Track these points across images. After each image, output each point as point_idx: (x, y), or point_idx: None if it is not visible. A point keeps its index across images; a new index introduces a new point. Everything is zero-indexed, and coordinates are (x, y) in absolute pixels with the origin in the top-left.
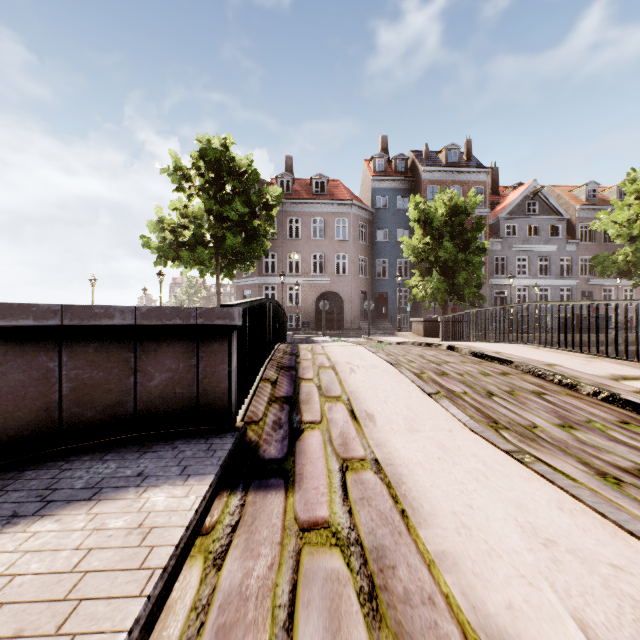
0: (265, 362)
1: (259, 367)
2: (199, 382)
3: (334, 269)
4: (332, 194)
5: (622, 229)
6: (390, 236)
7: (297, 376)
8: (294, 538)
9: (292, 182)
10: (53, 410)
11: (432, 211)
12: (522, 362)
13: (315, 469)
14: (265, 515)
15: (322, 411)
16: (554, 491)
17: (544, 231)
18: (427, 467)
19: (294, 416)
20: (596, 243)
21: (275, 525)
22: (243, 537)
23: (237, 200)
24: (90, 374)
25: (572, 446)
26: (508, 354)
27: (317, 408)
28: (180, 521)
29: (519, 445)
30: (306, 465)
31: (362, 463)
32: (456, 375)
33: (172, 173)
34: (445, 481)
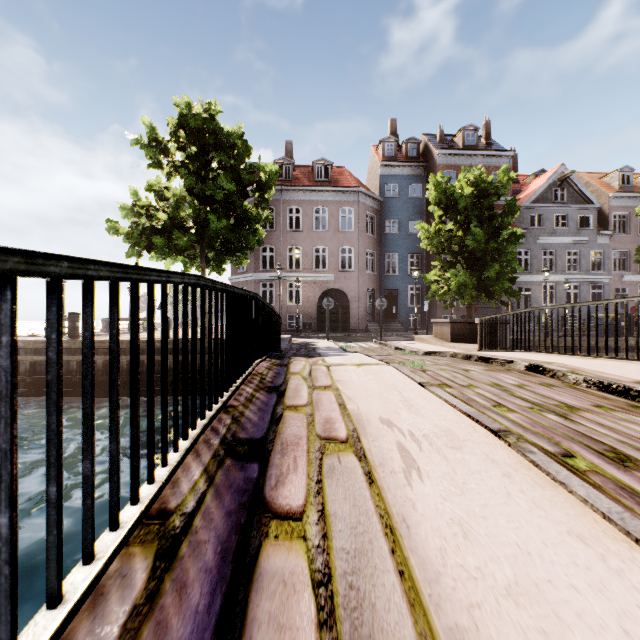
0: (199, 424)
1: (150, 467)
2: None
3: (339, 264)
4: (336, 181)
5: None
6: (400, 228)
7: (259, 494)
8: None
9: (292, 168)
10: None
11: (457, 191)
12: None
13: None
14: None
15: None
16: None
17: (573, 221)
18: None
19: None
20: (631, 235)
21: None
22: None
23: (222, 175)
24: None
25: None
26: None
27: None
28: None
29: None
30: None
31: None
32: None
33: (146, 145)
34: None
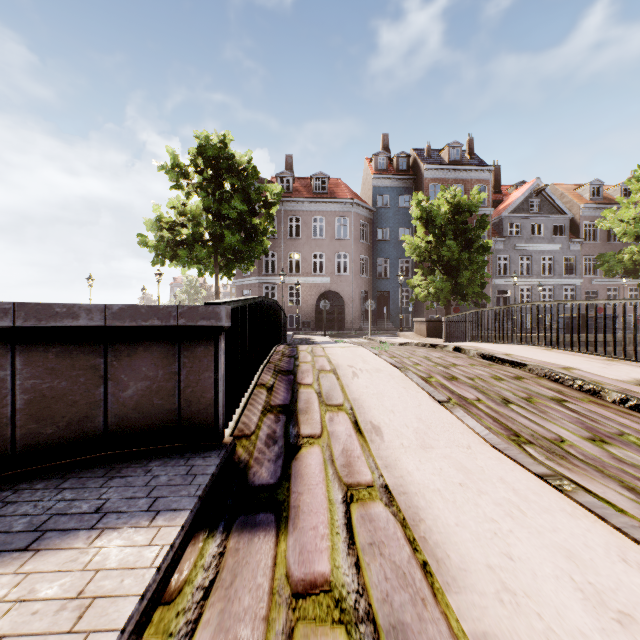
0: (261, 365)
1: (254, 371)
2: (181, 392)
3: (335, 268)
4: (333, 193)
5: (629, 227)
6: (391, 235)
7: (295, 381)
8: (284, 609)
9: (292, 180)
10: (4, 427)
11: (435, 209)
12: (537, 365)
13: (313, 500)
14: (249, 570)
15: (322, 422)
16: (609, 533)
17: (548, 230)
18: (448, 497)
19: (291, 429)
20: (600, 242)
21: (260, 587)
22: (217, 608)
23: (236, 198)
24: (50, 384)
25: (609, 465)
26: (519, 356)
27: (317, 419)
28: (134, 586)
29: (548, 464)
30: (303, 494)
31: (370, 491)
32: (466, 379)
33: (170, 170)
34: (472, 517)
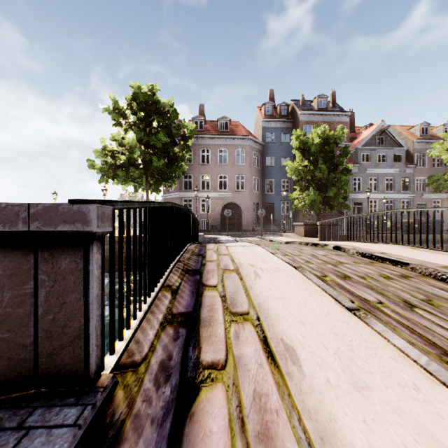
0: (171, 265)
1: (161, 272)
2: (38, 319)
3: (235, 186)
4: (233, 131)
5: None
6: (276, 162)
7: (201, 282)
8: None
9: (204, 122)
10: None
11: (310, 141)
12: (419, 264)
13: None
14: None
15: (227, 340)
16: None
17: (389, 158)
18: None
19: (190, 351)
20: (428, 167)
21: None
22: None
23: (161, 132)
24: None
25: None
26: (395, 255)
27: (220, 334)
28: None
29: None
30: None
31: None
32: (359, 278)
33: (112, 112)
34: None
